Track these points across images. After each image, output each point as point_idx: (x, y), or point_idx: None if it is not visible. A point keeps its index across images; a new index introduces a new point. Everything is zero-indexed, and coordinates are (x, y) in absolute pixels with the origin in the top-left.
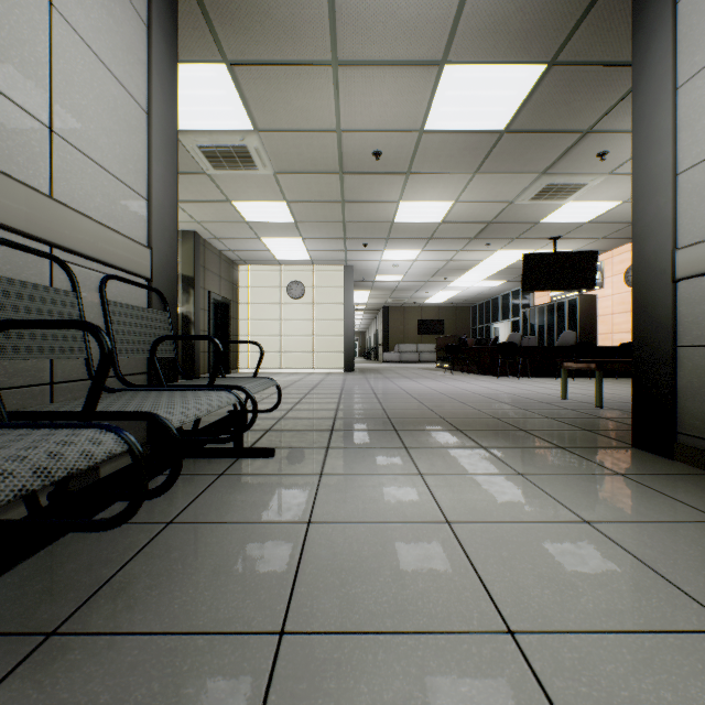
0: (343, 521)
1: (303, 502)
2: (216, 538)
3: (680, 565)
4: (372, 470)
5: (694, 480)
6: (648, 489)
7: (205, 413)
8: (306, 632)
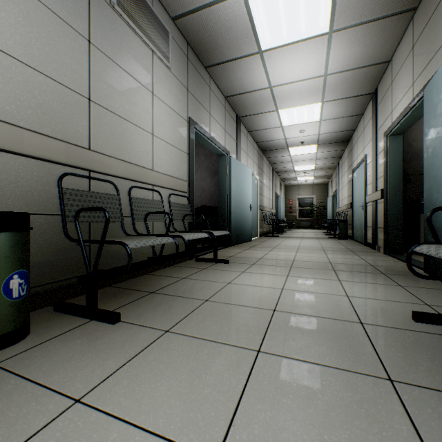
0: None
1: None
2: None
3: (119, 351)
4: None
5: None
6: None
7: None
8: (373, 376)
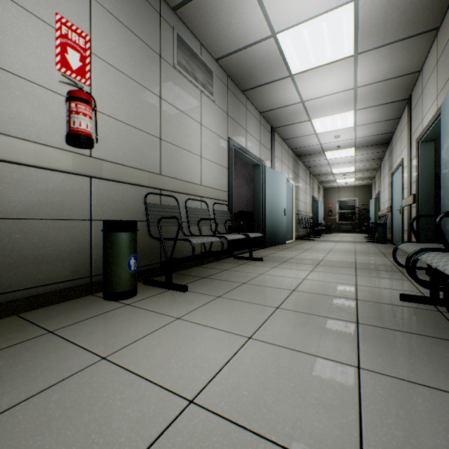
0: (327, 359)
1: (374, 397)
2: (444, 375)
3: (192, 303)
4: (250, 448)
5: (47, 315)
6: (90, 319)
7: (428, 262)
8: (347, 321)
